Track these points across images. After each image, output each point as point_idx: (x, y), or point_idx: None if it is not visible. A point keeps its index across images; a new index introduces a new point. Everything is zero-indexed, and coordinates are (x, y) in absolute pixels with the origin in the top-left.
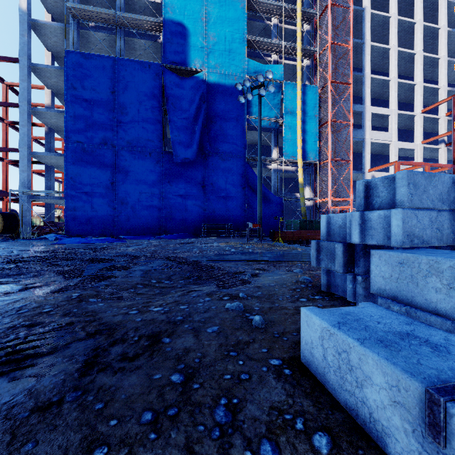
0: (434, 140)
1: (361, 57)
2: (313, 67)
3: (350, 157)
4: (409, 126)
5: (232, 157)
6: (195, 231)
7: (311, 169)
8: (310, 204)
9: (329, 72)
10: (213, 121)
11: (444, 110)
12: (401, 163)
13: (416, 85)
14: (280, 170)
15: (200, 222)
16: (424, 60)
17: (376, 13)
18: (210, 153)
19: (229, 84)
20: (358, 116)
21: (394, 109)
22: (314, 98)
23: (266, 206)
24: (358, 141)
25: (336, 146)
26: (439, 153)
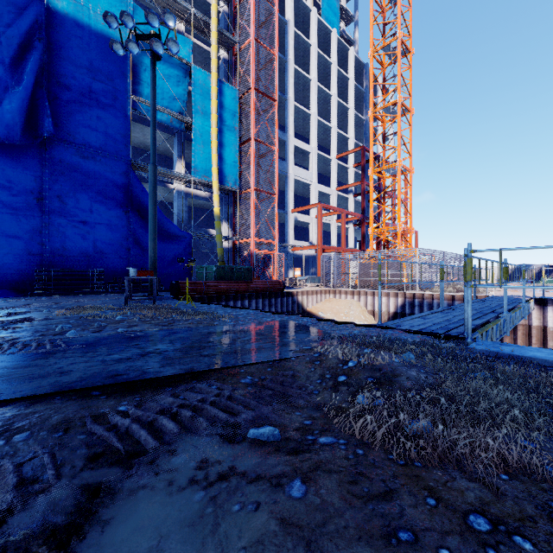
0: (343, 190)
1: (283, 79)
2: (231, 64)
3: (275, 190)
4: (325, 171)
5: (104, 157)
6: (17, 284)
7: (229, 199)
8: (228, 245)
9: (252, 76)
10: (63, 83)
11: (353, 161)
12: (323, 206)
13: (332, 129)
14: (187, 193)
15: (30, 267)
16: (337, 106)
17: (299, 33)
18: (56, 139)
19: (99, 31)
20: (281, 147)
21: (314, 148)
22: (234, 104)
23: (166, 244)
24: (282, 175)
25: (259, 175)
26: (348, 202)
